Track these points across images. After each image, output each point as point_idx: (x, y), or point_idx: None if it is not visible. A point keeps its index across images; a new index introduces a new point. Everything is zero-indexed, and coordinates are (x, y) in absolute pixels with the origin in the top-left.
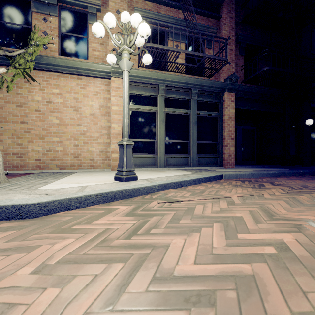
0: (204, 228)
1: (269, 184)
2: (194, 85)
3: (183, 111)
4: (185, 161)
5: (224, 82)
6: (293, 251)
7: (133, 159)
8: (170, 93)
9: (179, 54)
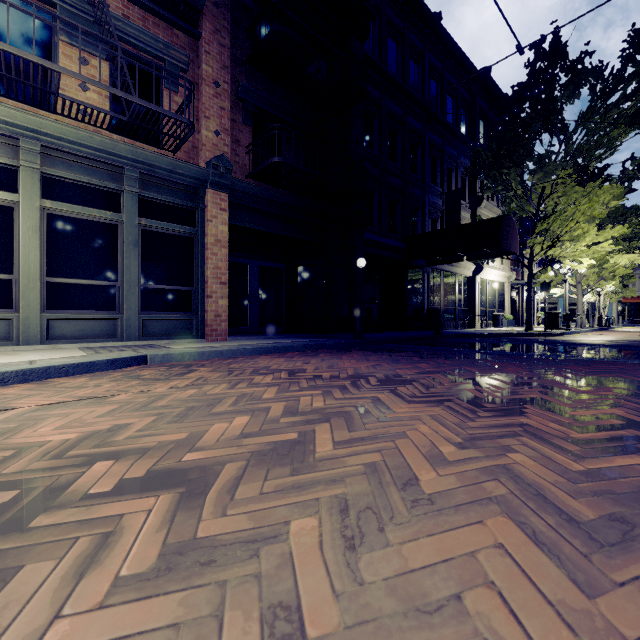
0: None
1: (206, 371)
2: (129, 160)
3: (101, 214)
4: (109, 327)
5: (202, 169)
6: None
7: None
8: (62, 167)
9: None
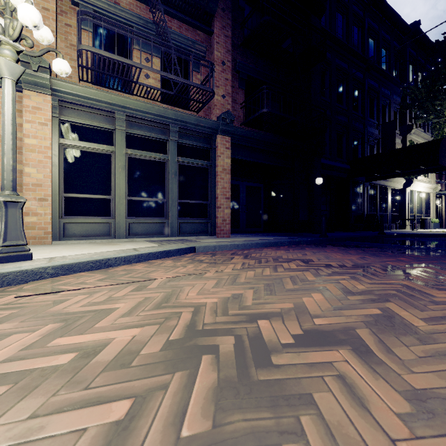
0: (16, 335)
1: (240, 258)
2: (173, 120)
3: (156, 156)
4: (161, 228)
5: (215, 122)
6: (100, 355)
7: (70, 225)
8: (136, 128)
9: (152, 72)
